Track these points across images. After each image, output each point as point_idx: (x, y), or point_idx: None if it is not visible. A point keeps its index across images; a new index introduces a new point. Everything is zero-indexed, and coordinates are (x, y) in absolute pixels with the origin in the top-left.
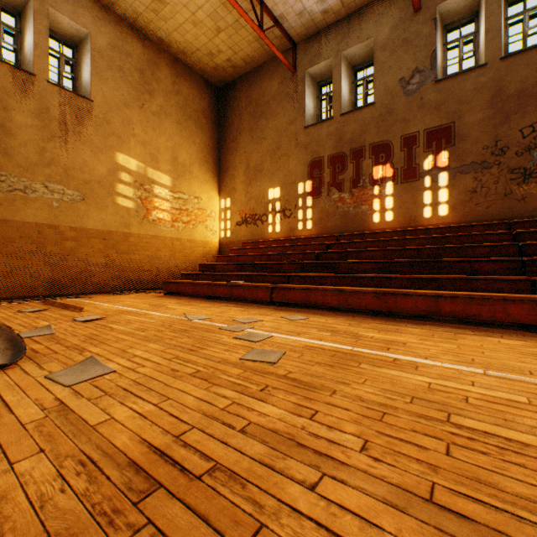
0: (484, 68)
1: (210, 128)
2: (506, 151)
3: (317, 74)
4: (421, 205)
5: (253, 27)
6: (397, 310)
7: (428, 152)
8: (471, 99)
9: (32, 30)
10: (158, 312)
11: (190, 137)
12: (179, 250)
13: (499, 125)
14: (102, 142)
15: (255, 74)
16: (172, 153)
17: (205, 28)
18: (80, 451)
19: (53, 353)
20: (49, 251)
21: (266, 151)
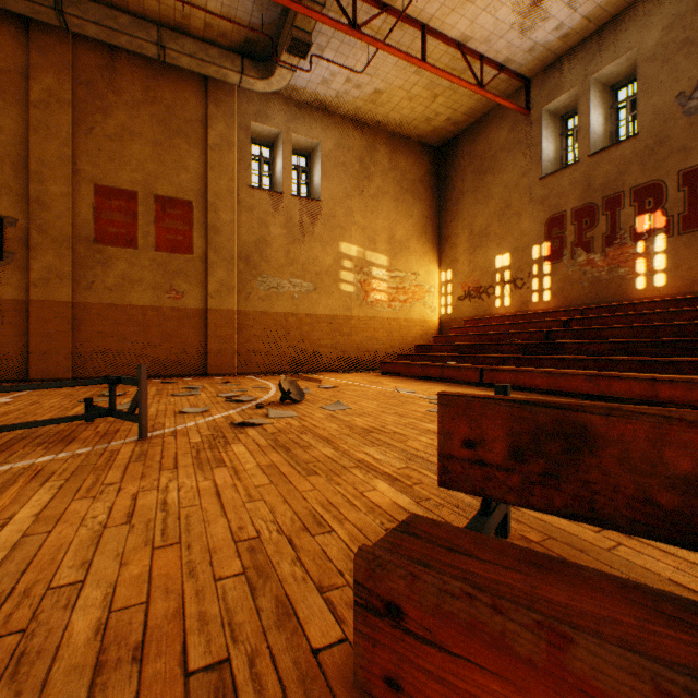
0: None
1: (428, 196)
2: None
3: (558, 108)
4: None
5: (471, 89)
6: (609, 393)
7: None
8: None
9: (281, 158)
10: (375, 386)
11: (406, 211)
12: (396, 330)
13: None
14: (329, 236)
15: (479, 124)
16: (388, 231)
17: (421, 99)
18: (345, 424)
19: (316, 400)
20: (292, 335)
21: (492, 212)
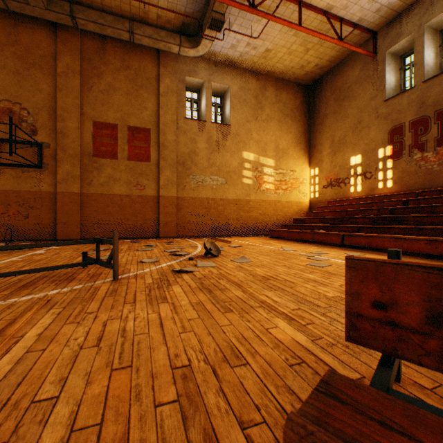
0: None
1: (301, 118)
2: None
3: (398, 50)
4: None
5: (333, 42)
6: None
7: None
8: None
9: (204, 98)
10: (267, 246)
11: (287, 129)
12: (280, 209)
13: None
14: (235, 147)
15: (338, 67)
16: (275, 143)
17: (297, 53)
18: (249, 273)
19: (228, 255)
20: (211, 212)
21: (348, 127)
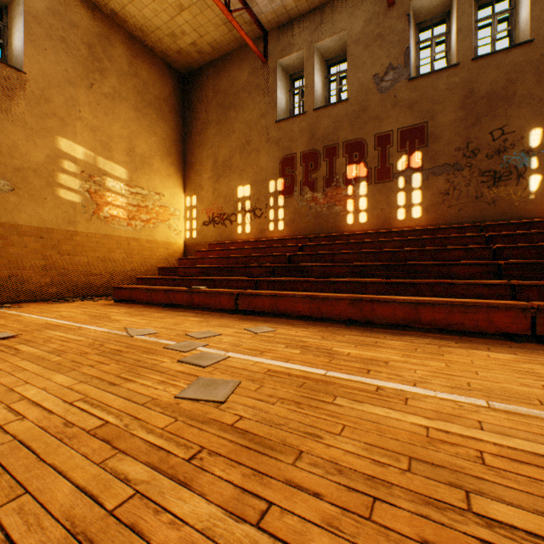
0: (456, 68)
1: (173, 118)
2: (477, 153)
3: (289, 66)
4: (395, 207)
5: (219, 5)
6: (374, 318)
7: (402, 152)
8: (444, 99)
9: None
10: (95, 325)
11: (150, 126)
12: (137, 251)
13: (471, 127)
14: (39, 123)
15: (223, 62)
16: (128, 142)
17: (166, 3)
18: None
19: None
20: None
21: (235, 145)
